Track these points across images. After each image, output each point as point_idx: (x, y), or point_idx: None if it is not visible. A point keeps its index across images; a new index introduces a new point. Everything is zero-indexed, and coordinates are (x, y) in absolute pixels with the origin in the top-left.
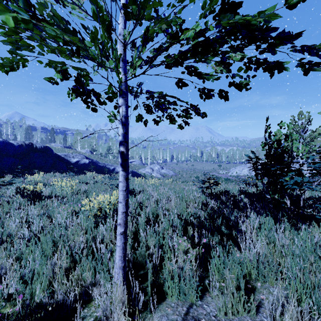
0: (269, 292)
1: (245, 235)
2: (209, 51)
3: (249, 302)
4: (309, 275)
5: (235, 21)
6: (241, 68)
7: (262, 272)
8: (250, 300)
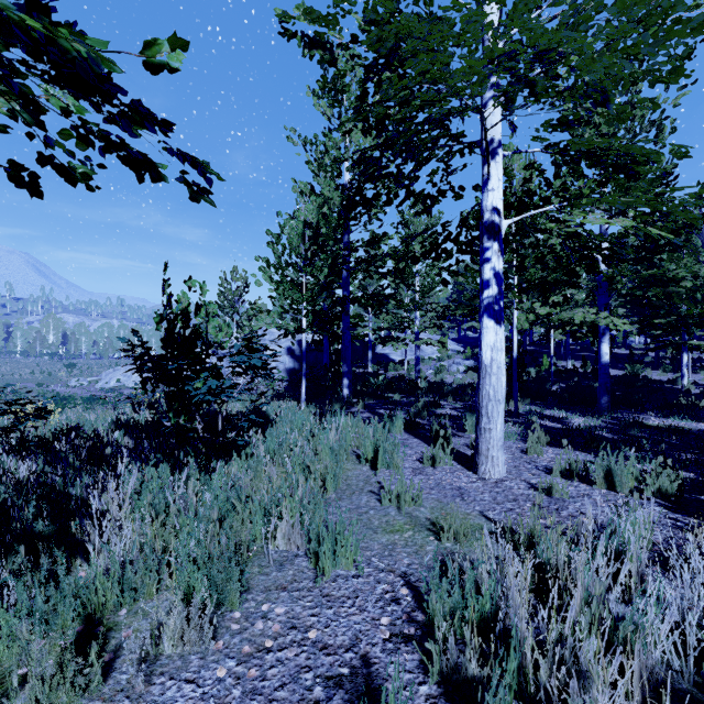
0: (144, 614)
1: (103, 521)
2: None
3: (87, 666)
4: (212, 543)
5: None
6: (70, 134)
7: (130, 582)
8: (88, 659)
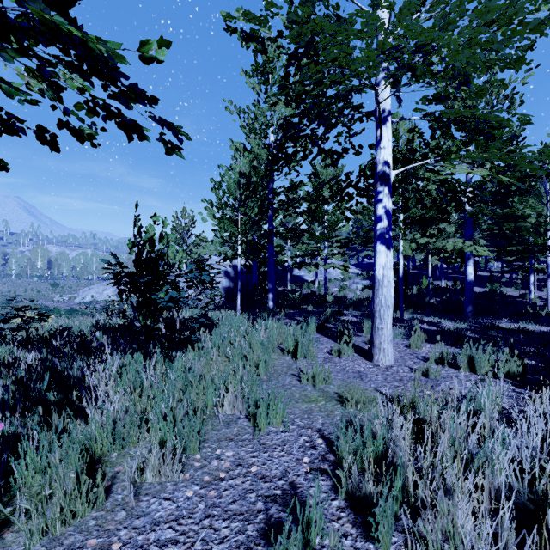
0: (130, 456)
1: (96, 393)
2: (8, 38)
3: (95, 486)
4: (178, 407)
5: (55, 21)
6: (82, 106)
7: (120, 433)
8: (96, 482)
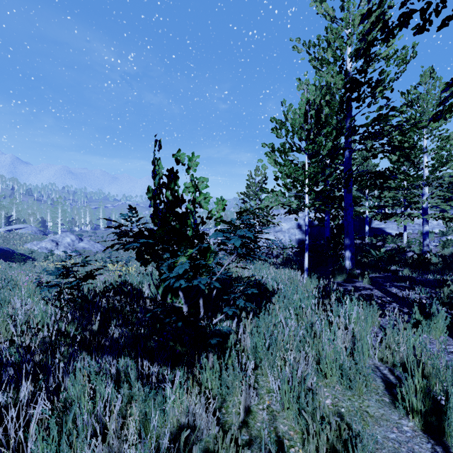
0: None
1: None
2: None
3: None
4: None
5: None
6: None
7: None
8: None
